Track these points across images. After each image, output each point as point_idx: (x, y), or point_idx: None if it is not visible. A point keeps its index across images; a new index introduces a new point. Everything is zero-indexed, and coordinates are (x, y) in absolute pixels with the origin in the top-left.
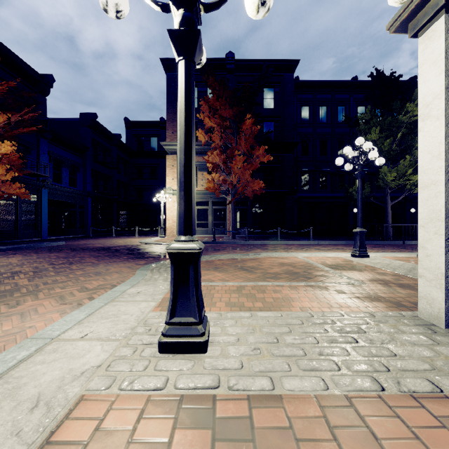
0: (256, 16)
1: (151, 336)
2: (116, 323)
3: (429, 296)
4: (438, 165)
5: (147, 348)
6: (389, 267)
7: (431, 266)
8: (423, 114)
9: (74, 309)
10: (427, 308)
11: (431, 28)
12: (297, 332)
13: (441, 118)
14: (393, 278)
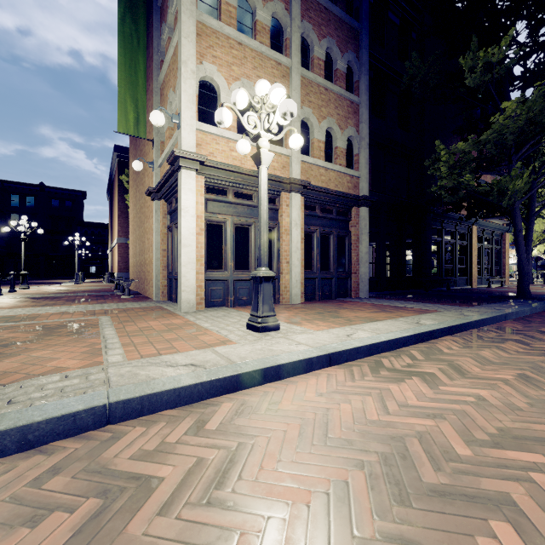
0: (243, 154)
1: (270, 334)
2: (272, 344)
3: (188, 299)
4: (193, 238)
5: (280, 332)
6: (24, 312)
7: (189, 285)
8: (185, 210)
9: (254, 409)
10: (187, 305)
11: (189, 171)
12: (226, 320)
13: (194, 217)
14: (76, 314)
